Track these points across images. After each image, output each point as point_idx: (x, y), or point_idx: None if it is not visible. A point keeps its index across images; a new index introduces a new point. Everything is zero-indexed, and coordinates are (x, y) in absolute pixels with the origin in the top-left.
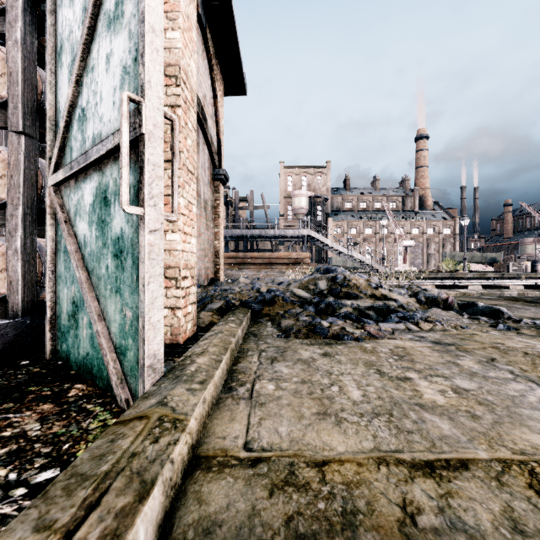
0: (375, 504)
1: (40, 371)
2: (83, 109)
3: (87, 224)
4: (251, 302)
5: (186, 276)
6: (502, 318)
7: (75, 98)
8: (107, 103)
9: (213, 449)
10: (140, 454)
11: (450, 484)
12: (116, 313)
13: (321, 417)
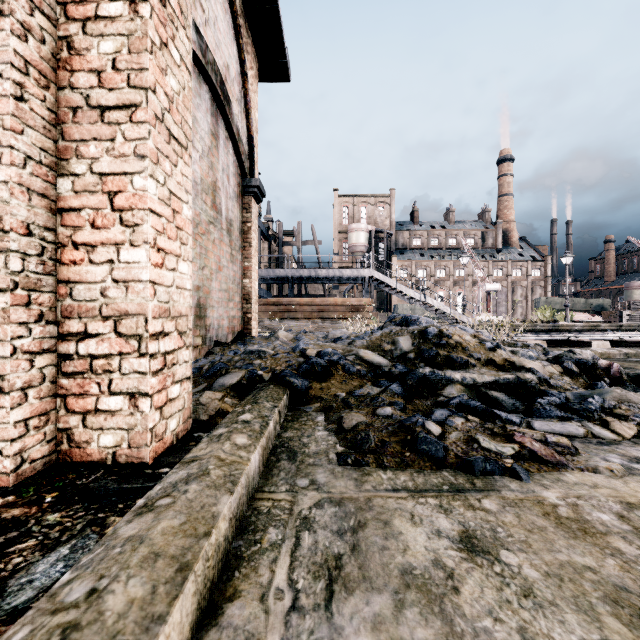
0: None
1: None
2: None
3: None
4: (289, 375)
5: (163, 331)
6: None
7: None
8: None
9: None
10: None
11: None
12: None
13: None
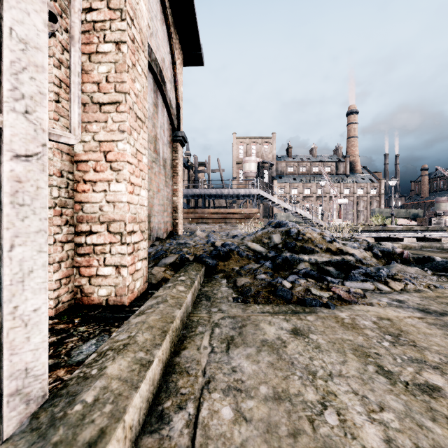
0: None
1: None
2: None
3: None
4: (205, 257)
5: (133, 230)
6: None
7: None
8: None
9: None
10: None
11: None
12: None
13: None
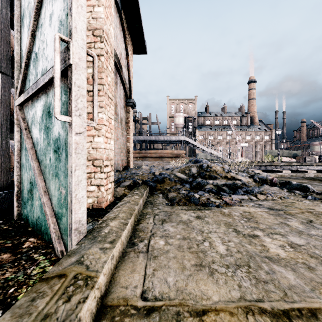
0: None
1: (8, 228)
2: (36, 53)
3: (38, 130)
4: (149, 181)
5: (107, 165)
6: (309, 191)
7: (31, 46)
8: (50, 47)
9: (117, 298)
10: (52, 315)
11: None
12: (56, 190)
13: (198, 268)
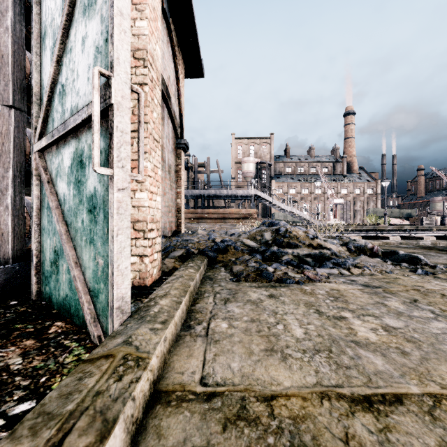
0: (320, 438)
1: (26, 310)
2: (62, 85)
3: (66, 184)
4: (207, 250)
5: (152, 228)
6: (420, 264)
7: (56, 76)
8: (83, 79)
9: (172, 384)
10: (104, 392)
11: (387, 419)
12: (90, 261)
13: (269, 353)
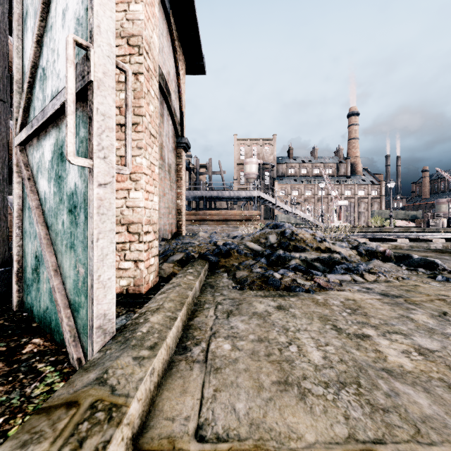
0: None
1: (3, 324)
2: (43, 68)
3: (46, 181)
4: (208, 254)
5: (148, 231)
6: (438, 269)
7: (37, 59)
8: (63, 58)
9: (158, 437)
10: None
11: None
12: (71, 269)
13: (283, 387)
